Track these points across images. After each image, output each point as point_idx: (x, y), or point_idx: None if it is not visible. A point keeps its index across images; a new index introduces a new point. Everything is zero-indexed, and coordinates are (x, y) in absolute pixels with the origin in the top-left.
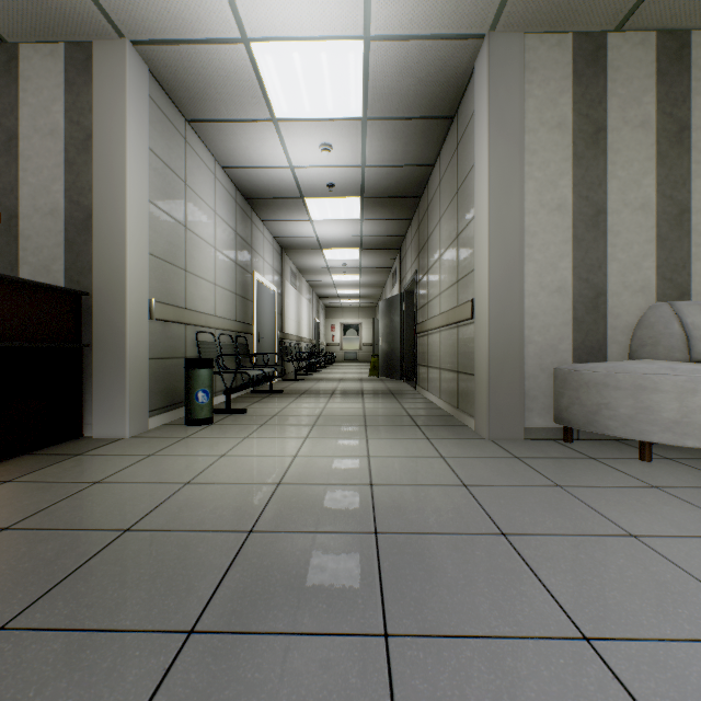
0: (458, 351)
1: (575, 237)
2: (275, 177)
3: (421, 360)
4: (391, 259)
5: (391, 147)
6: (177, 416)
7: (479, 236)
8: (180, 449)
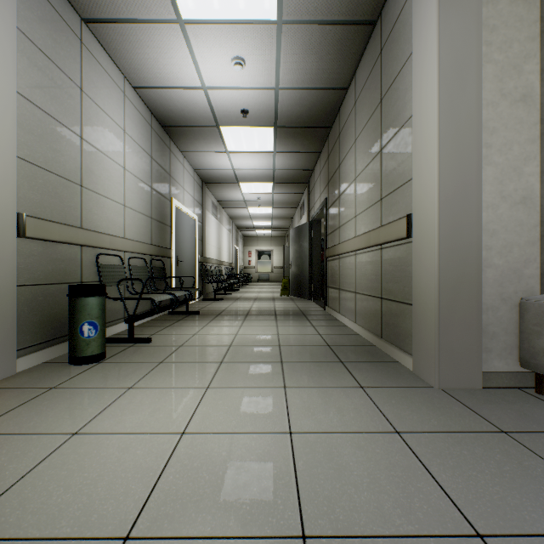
0: (382, 275)
1: (543, 135)
2: (189, 101)
3: (331, 283)
4: (300, 192)
5: (306, 63)
6: (68, 349)
7: (420, 136)
8: (22, 417)
